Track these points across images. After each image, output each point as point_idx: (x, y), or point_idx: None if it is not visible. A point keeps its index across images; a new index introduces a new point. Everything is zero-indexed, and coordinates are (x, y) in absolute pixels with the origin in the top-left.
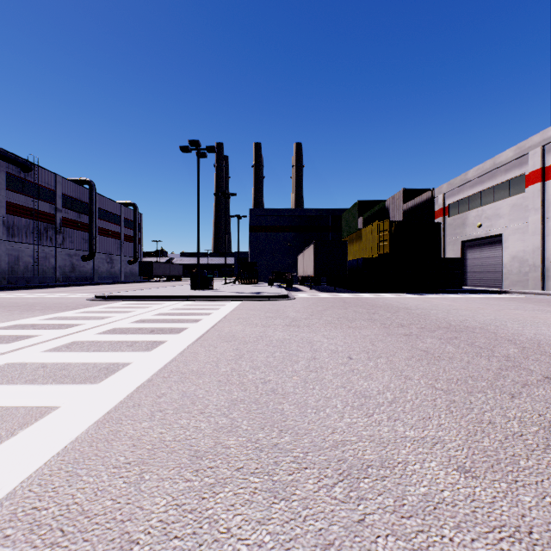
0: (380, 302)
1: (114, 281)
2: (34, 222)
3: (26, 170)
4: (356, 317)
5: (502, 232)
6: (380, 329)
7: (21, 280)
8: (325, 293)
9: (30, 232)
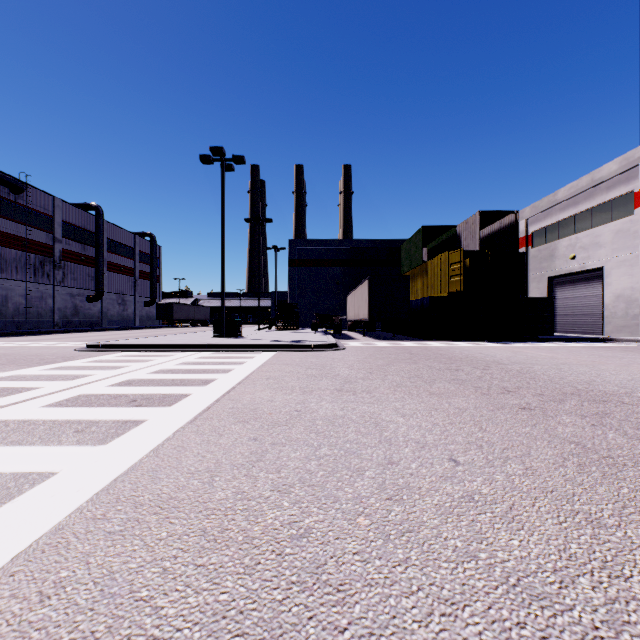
0: (457, 353)
1: (125, 327)
2: (26, 255)
3: (16, 191)
4: (435, 376)
5: (603, 265)
6: (477, 397)
7: (10, 325)
8: (382, 341)
9: (22, 267)
